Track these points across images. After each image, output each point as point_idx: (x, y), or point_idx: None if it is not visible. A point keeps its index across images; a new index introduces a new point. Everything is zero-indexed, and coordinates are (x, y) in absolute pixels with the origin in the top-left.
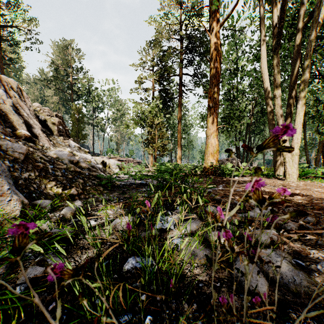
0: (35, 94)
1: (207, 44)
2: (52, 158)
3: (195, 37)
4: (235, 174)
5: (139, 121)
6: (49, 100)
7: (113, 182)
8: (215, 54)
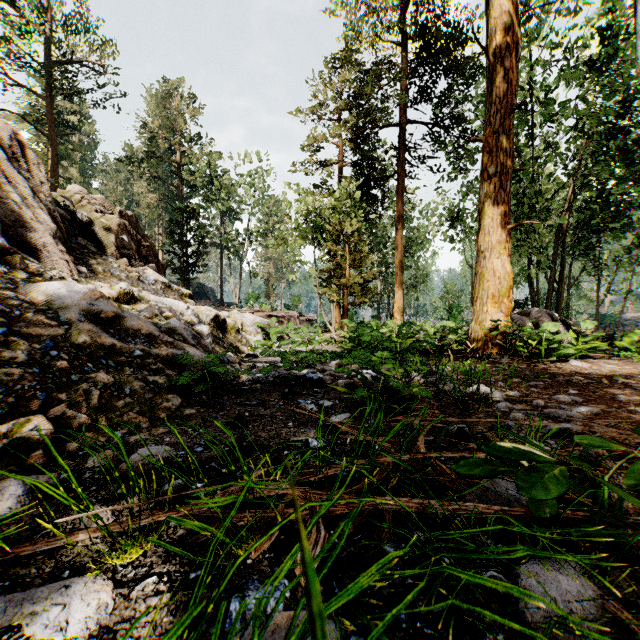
0: (117, 192)
1: (466, 43)
2: (27, 305)
3: (438, 29)
4: (572, 352)
5: (311, 230)
6: (141, 201)
7: (218, 378)
8: (504, 33)
